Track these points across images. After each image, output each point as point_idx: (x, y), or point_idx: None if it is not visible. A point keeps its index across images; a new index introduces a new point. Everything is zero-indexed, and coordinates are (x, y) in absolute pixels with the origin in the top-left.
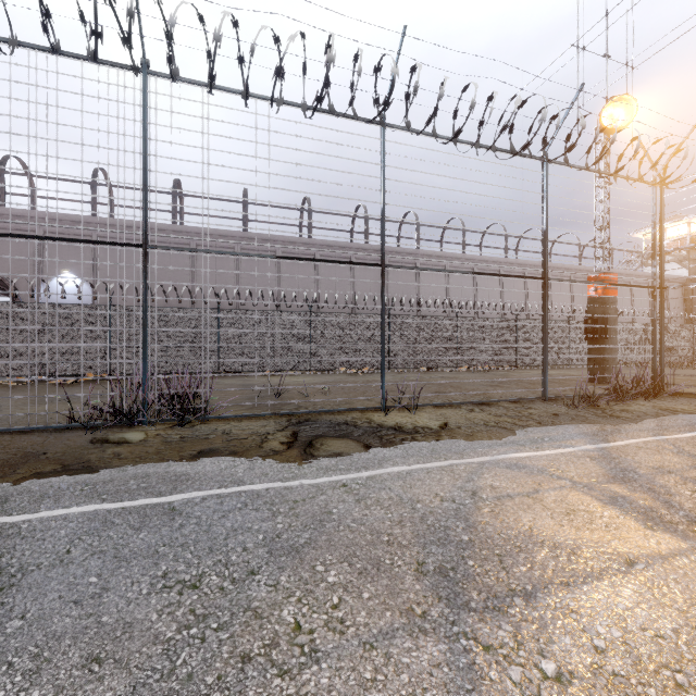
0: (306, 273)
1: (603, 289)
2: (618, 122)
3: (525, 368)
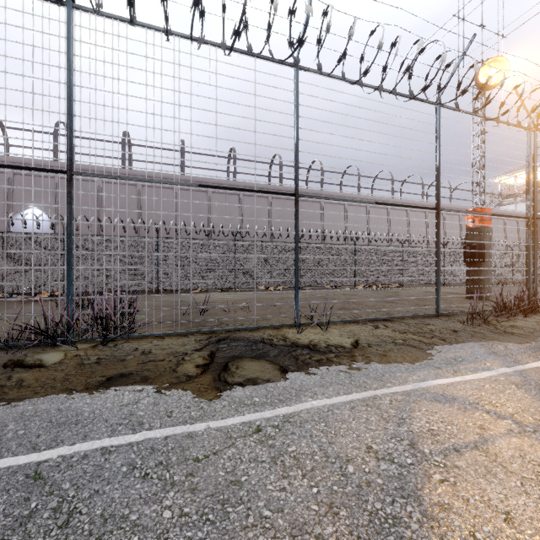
0: (232, 209)
1: (479, 221)
2: (492, 80)
3: (409, 286)
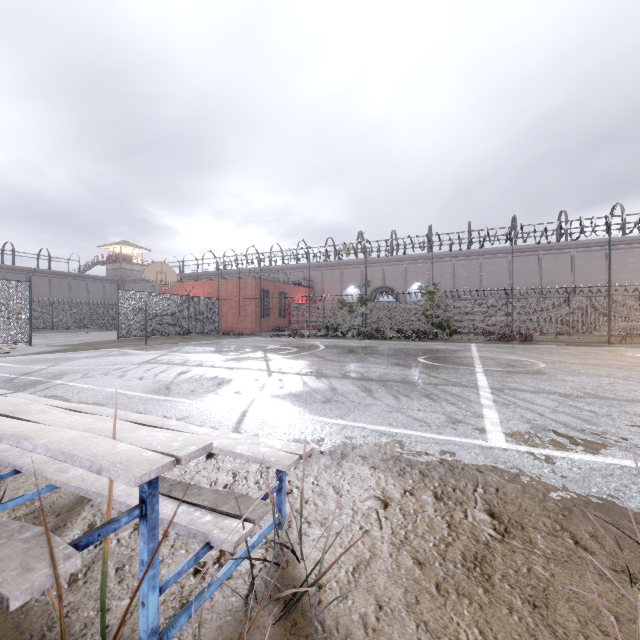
0: (563, 266)
1: None
2: None
3: None
